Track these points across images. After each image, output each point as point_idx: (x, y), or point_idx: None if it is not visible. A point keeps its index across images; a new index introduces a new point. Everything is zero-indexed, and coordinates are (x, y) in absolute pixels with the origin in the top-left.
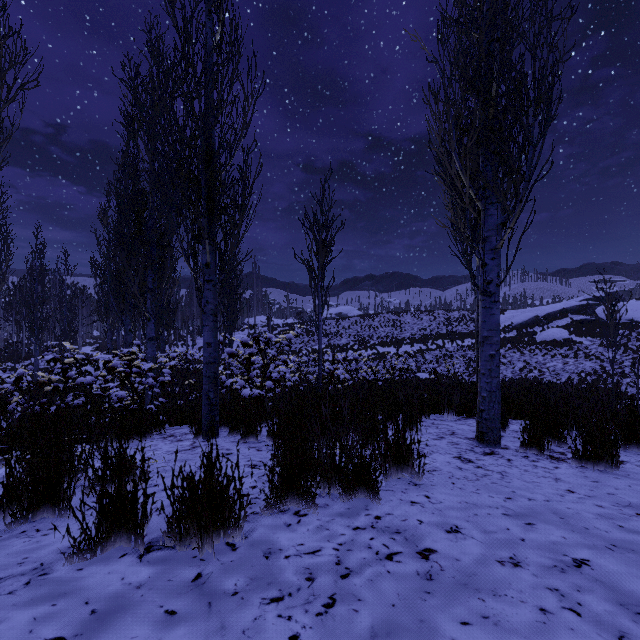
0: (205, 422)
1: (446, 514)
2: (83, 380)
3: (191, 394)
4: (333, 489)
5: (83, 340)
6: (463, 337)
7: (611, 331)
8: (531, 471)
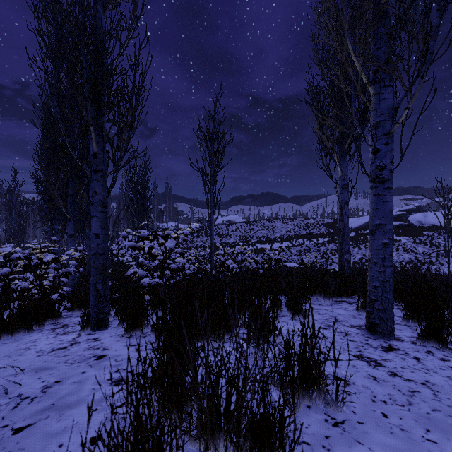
0: (92, 314)
1: None
2: None
3: (109, 281)
4: (216, 449)
5: (37, 240)
6: (317, 237)
7: (447, 228)
8: None
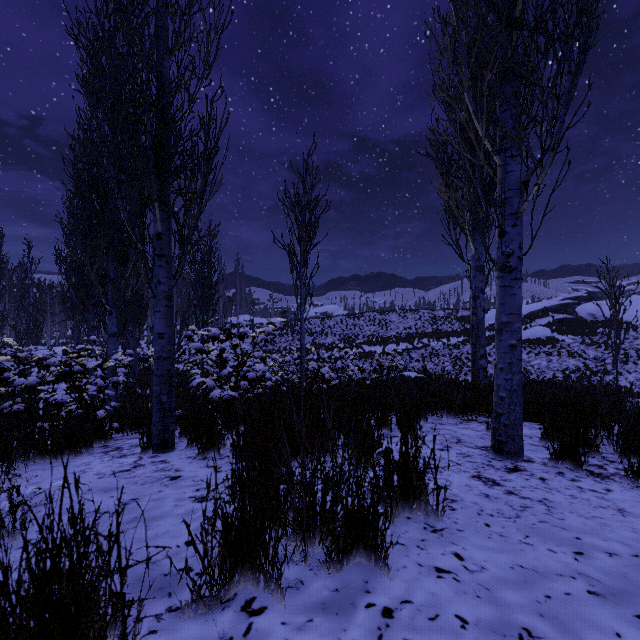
0: (156, 432)
1: (500, 598)
2: (23, 381)
3: None
4: (312, 547)
5: (55, 340)
6: (448, 336)
7: (615, 324)
8: (580, 497)
